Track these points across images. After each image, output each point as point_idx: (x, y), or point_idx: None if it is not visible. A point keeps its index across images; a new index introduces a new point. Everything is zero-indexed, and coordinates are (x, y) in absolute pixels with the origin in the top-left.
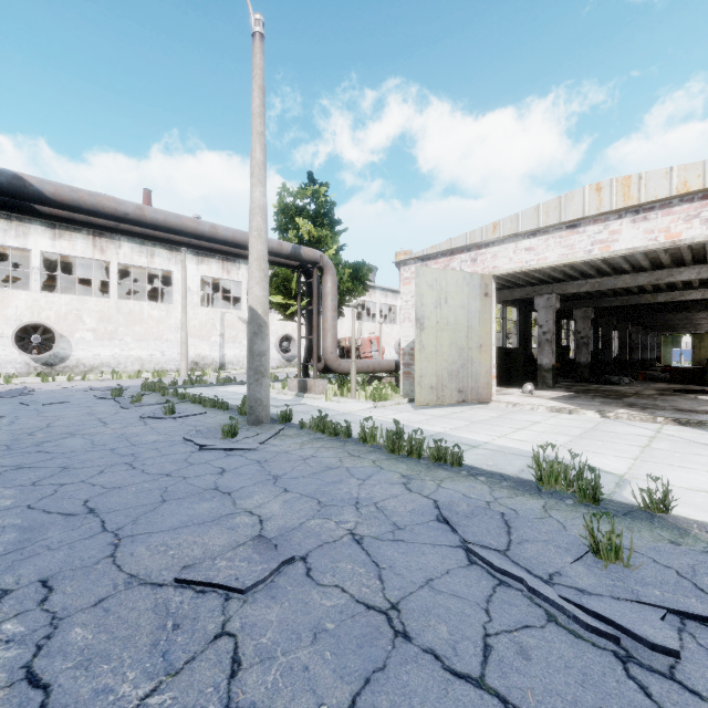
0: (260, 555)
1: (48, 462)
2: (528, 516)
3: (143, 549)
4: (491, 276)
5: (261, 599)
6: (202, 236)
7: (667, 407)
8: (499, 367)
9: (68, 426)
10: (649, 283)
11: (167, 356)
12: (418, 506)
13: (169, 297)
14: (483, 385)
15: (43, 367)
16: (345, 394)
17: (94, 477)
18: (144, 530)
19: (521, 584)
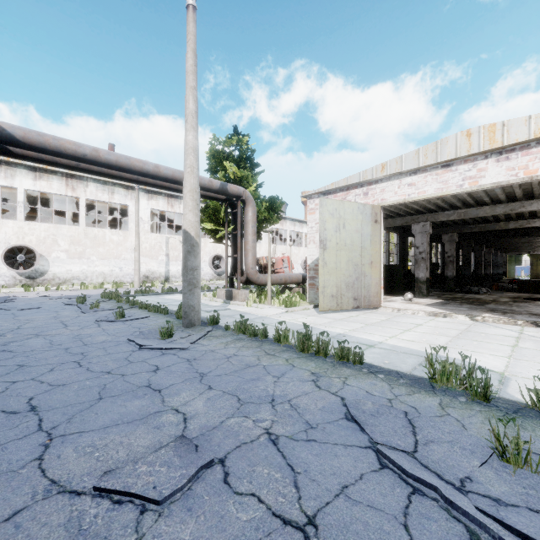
0: (180, 459)
1: (8, 361)
2: (428, 414)
3: (70, 450)
4: (380, 206)
5: (177, 511)
6: (148, 174)
7: (523, 312)
8: (384, 280)
9: (34, 328)
10: (505, 213)
11: (124, 271)
12: (328, 403)
13: (127, 225)
14: (374, 294)
15: (27, 280)
16: (263, 301)
17: (44, 374)
18: (76, 429)
19: (435, 492)
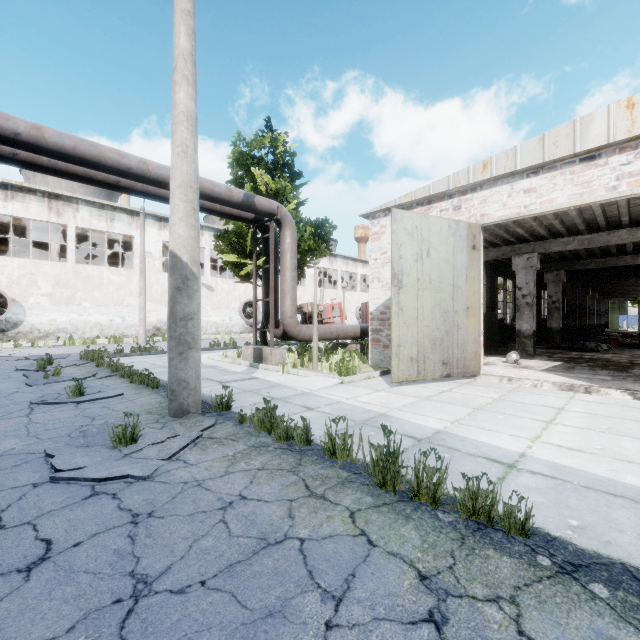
0: None
1: None
2: None
3: None
4: (479, 225)
5: None
6: (129, 172)
7: None
8: None
9: None
10: None
11: (128, 322)
12: None
13: None
14: (471, 355)
15: None
16: (306, 364)
17: None
18: None
19: None
